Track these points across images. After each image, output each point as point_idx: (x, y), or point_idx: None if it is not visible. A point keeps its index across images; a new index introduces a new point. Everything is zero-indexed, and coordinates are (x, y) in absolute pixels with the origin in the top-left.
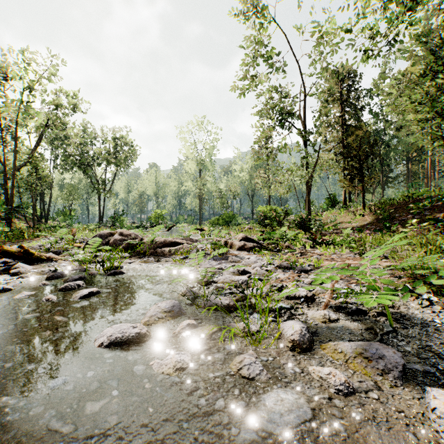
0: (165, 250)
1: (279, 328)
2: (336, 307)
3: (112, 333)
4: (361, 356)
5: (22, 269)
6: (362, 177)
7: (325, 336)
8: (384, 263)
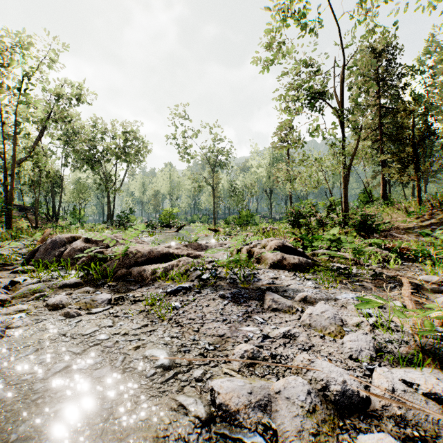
0: (146, 269)
1: None
2: None
3: None
4: None
5: None
6: (418, 164)
7: None
8: None
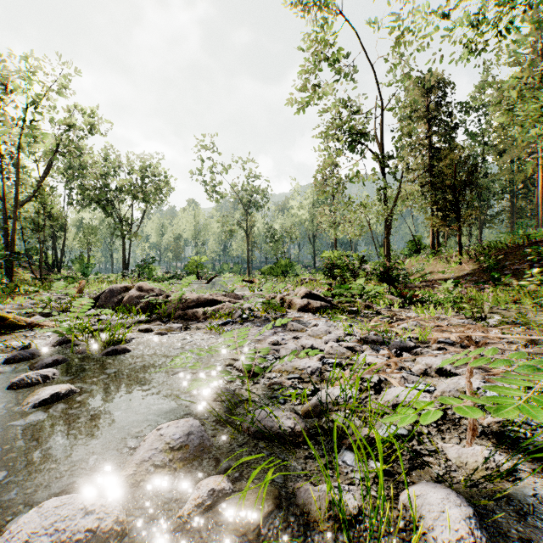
0: (198, 311)
1: (415, 521)
2: (496, 436)
3: (32, 532)
4: None
5: None
6: (458, 213)
7: (511, 529)
8: (529, 337)
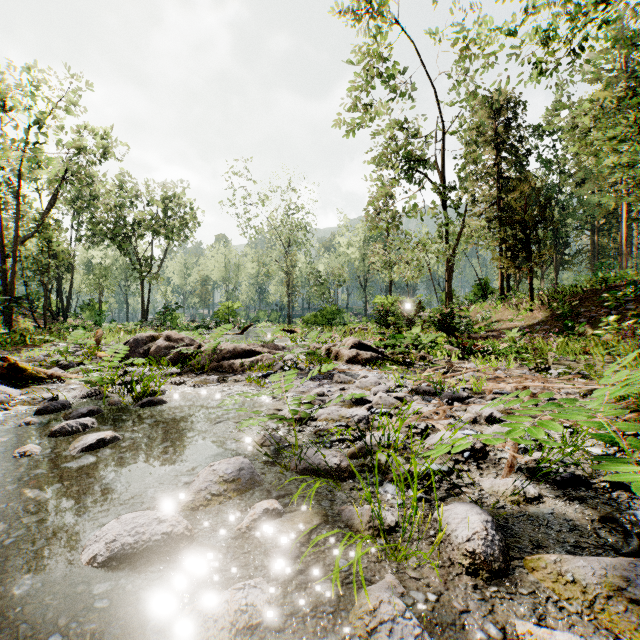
0: (235, 363)
1: (440, 524)
2: (530, 471)
3: (117, 534)
4: (621, 595)
5: (1, 396)
6: (529, 253)
7: (525, 535)
8: (587, 387)
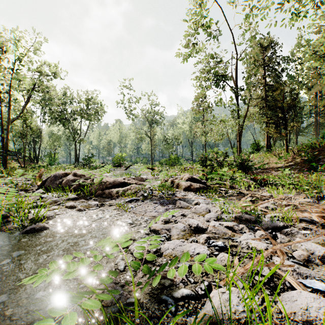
0: (113, 191)
1: None
2: None
3: None
4: None
5: None
6: (286, 125)
7: None
8: None
